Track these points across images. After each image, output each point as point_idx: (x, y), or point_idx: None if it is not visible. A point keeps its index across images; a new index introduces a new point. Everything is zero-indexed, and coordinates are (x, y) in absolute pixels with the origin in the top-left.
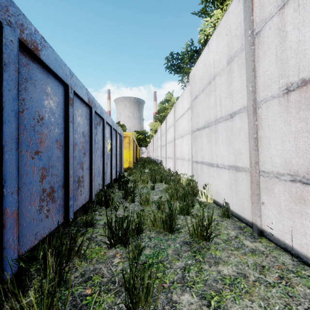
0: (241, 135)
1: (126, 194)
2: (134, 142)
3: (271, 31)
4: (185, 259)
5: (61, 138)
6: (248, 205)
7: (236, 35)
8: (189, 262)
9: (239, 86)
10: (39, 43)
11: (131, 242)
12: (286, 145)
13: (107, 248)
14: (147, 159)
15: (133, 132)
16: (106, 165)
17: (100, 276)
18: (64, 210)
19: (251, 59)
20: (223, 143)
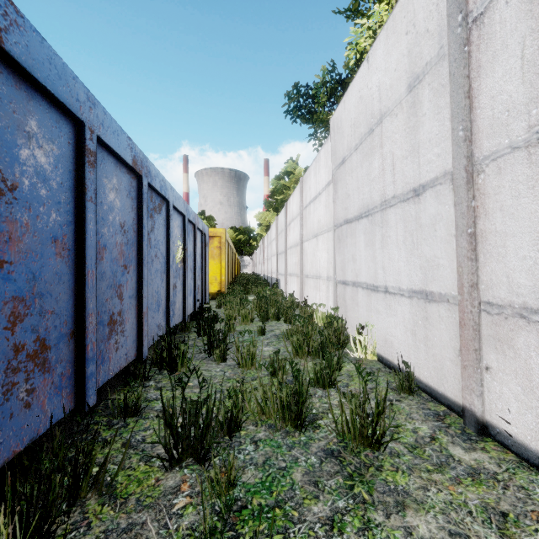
0: (439, 230)
1: (210, 344)
2: (230, 246)
3: (509, 8)
4: (332, 496)
5: (66, 233)
6: (453, 369)
7: (427, 31)
8: (341, 504)
9: (433, 133)
10: (2, 15)
11: (213, 459)
12: None
13: (164, 469)
14: (253, 276)
15: (228, 230)
16: (173, 289)
17: None
18: (74, 385)
19: (462, 73)
20: (399, 247)
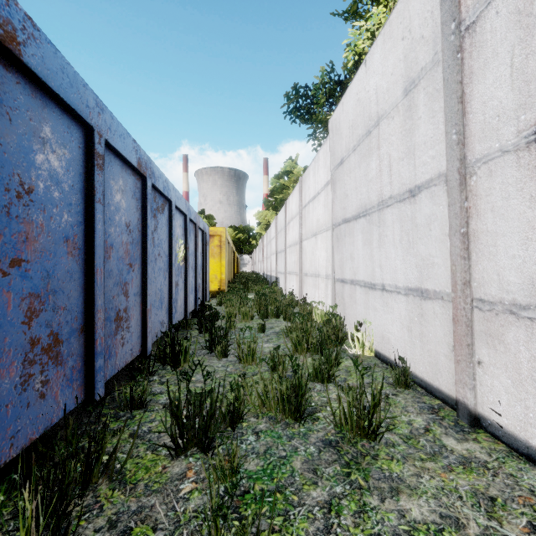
0: (434, 229)
1: (212, 341)
2: (230, 245)
3: (499, 18)
4: (330, 482)
5: (77, 233)
6: (448, 364)
7: (422, 37)
8: (338, 489)
9: (428, 136)
10: (21, 29)
11: (217, 447)
12: (533, 248)
13: (170, 457)
14: (253, 275)
15: (228, 228)
16: (175, 286)
17: (149, 526)
18: (84, 378)
19: (455, 79)
20: (395, 246)
